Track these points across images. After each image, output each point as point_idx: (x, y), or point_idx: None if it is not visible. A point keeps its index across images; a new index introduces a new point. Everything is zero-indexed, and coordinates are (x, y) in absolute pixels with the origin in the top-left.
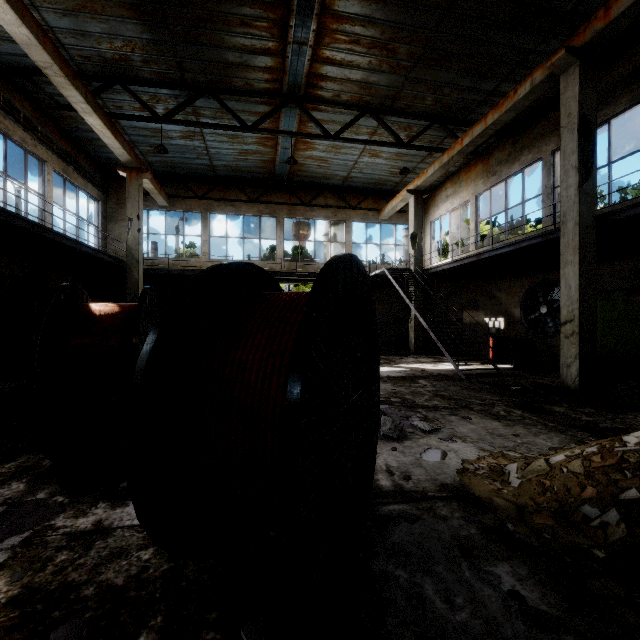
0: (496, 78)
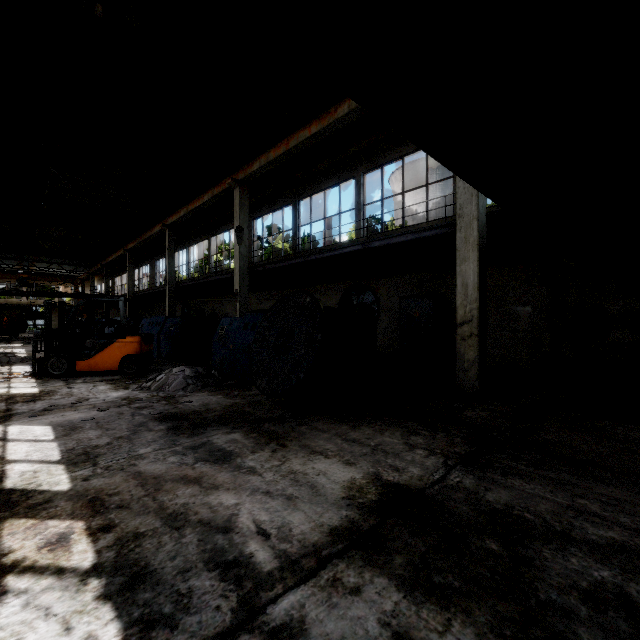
0: (83, 269)
